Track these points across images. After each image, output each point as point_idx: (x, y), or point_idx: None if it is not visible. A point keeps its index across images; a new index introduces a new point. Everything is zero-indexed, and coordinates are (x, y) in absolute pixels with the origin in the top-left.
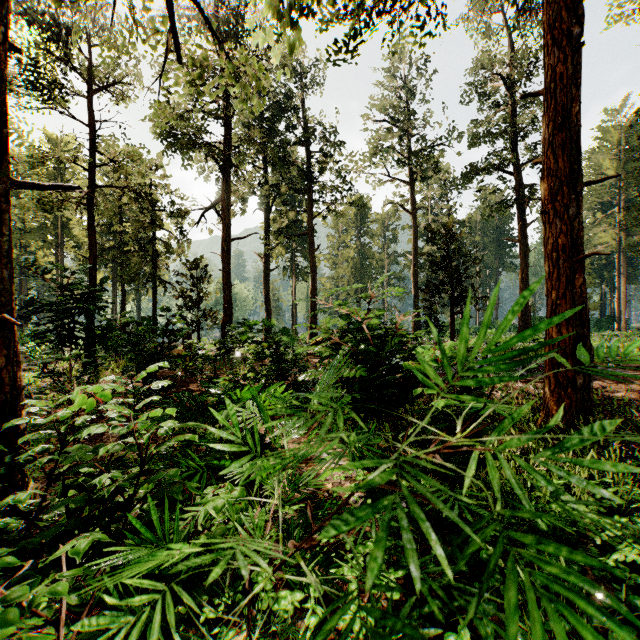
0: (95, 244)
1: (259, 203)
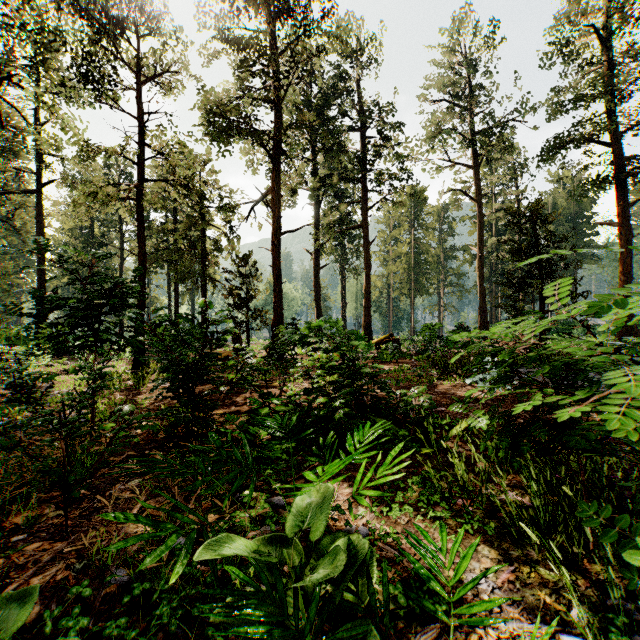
0: (144, 240)
1: (309, 196)
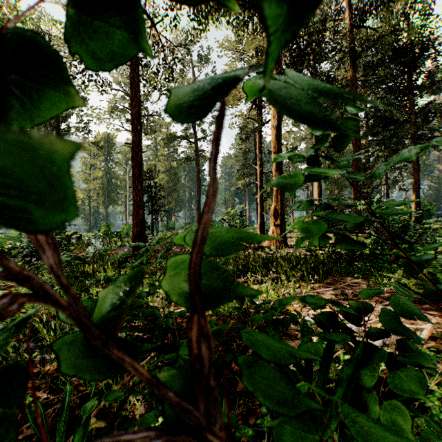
0: None
1: None
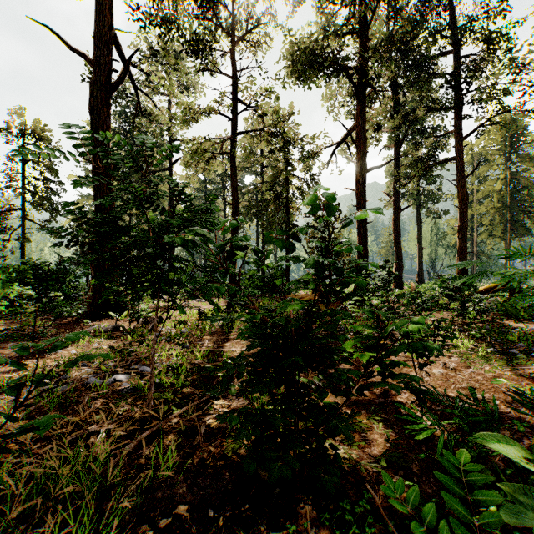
0: (236, 189)
1: (389, 137)
